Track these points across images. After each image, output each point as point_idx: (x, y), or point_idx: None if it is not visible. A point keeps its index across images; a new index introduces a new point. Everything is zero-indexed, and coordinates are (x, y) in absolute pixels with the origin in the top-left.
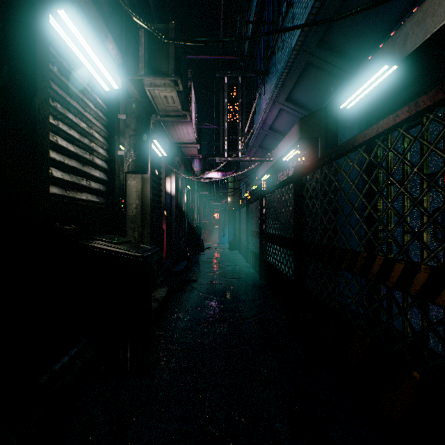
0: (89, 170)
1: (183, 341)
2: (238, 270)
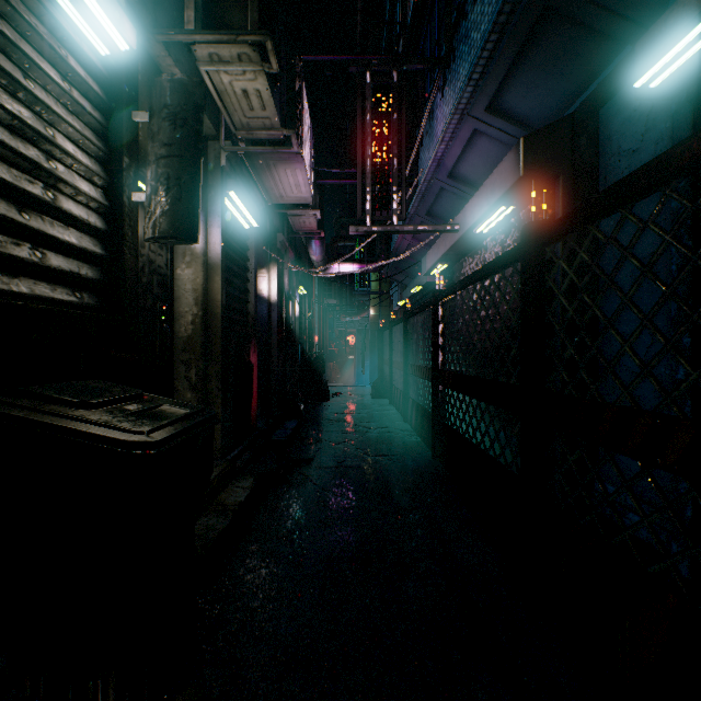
0: (41, 223)
1: (270, 632)
2: (389, 437)
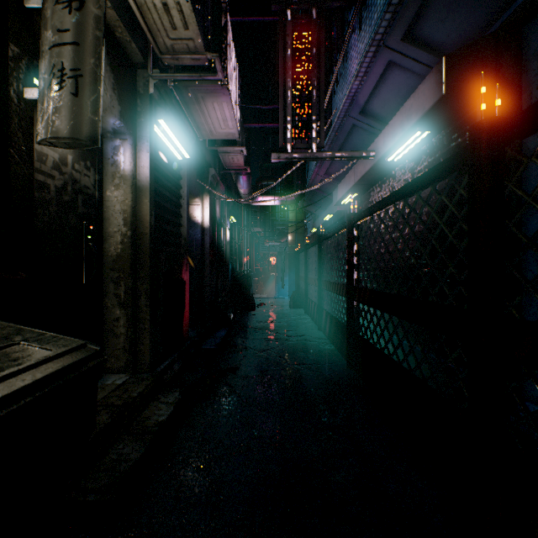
0: None
1: None
2: (306, 345)
